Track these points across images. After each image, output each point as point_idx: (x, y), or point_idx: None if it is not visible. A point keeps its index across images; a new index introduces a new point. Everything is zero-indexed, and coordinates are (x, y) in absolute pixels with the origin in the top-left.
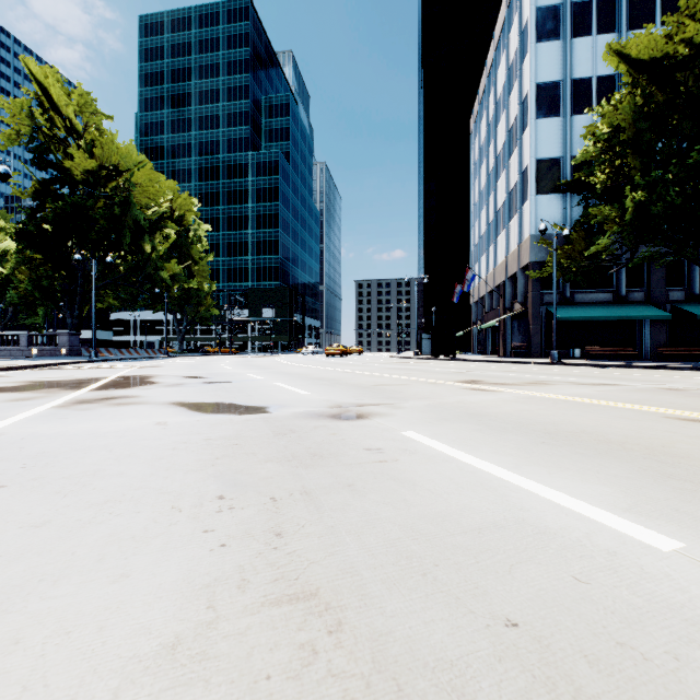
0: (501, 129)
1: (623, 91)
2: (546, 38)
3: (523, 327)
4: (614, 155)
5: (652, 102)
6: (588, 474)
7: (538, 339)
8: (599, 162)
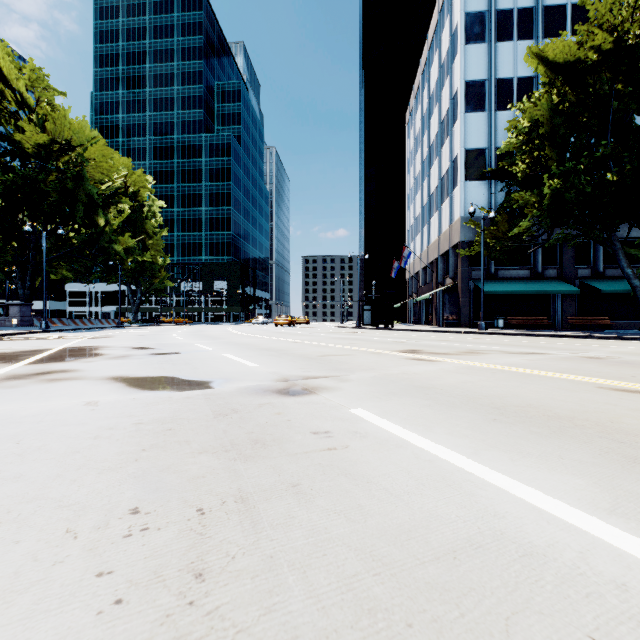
0: (434, 121)
1: (542, 90)
2: (474, 41)
3: (453, 300)
4: (533, 147)
5: (566, 101)
6: (552, 460)
7: (467, 311)
8: (521, 153)
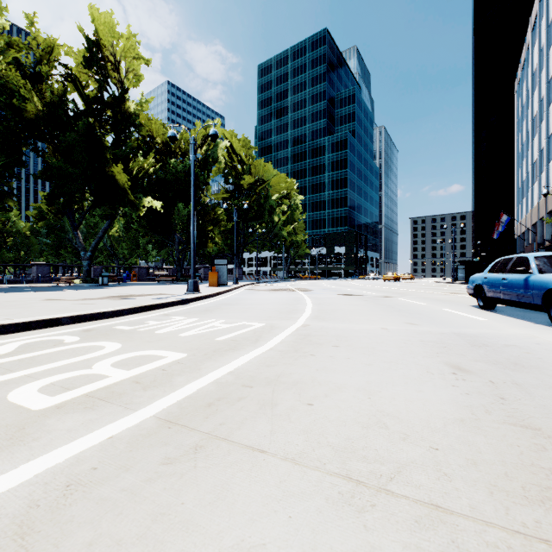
0: (535, 97)
1: None
2: None
3: None
4: None
5: None
6: (430, 302)
7: None
8: None
